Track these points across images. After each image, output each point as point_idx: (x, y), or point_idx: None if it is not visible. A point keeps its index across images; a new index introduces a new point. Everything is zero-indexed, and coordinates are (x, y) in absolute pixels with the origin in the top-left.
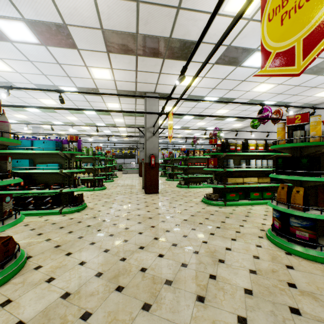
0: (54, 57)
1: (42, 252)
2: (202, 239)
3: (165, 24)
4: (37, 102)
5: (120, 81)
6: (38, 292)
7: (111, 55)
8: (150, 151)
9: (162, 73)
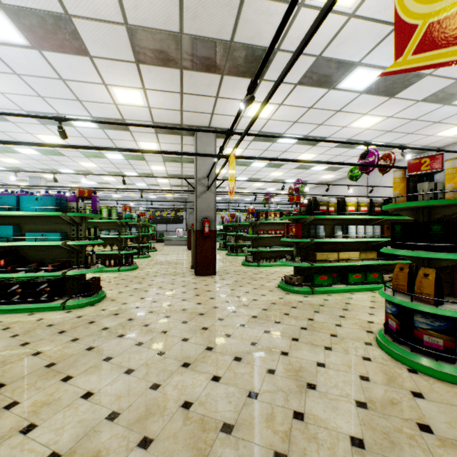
0: (54, 69)
1: (23, 376)
2: (280, 348)
3: (224, 19)
4: (34, 139)
5: (157, 108)
6: (3, 454)
7: (142, 68)
8: (203, 213)
9: (220, 97)
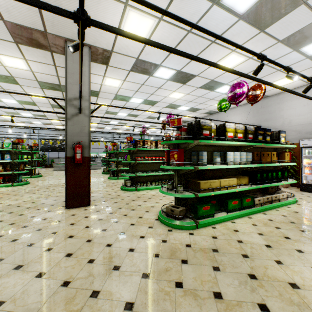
0: None
1: None
2: None
3: None
4: None
5: None
6: None
7: None
8: (74, 138)
9: None
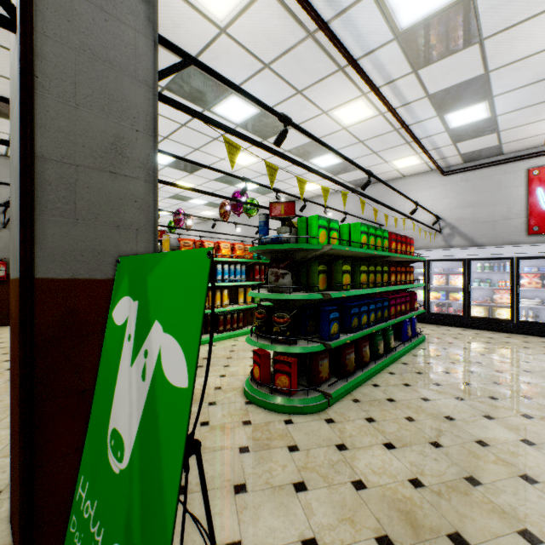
0: None
1: None
2: None
3: (7, 90)
4: None
5: None
6: None
7: None
8: None
9: None
